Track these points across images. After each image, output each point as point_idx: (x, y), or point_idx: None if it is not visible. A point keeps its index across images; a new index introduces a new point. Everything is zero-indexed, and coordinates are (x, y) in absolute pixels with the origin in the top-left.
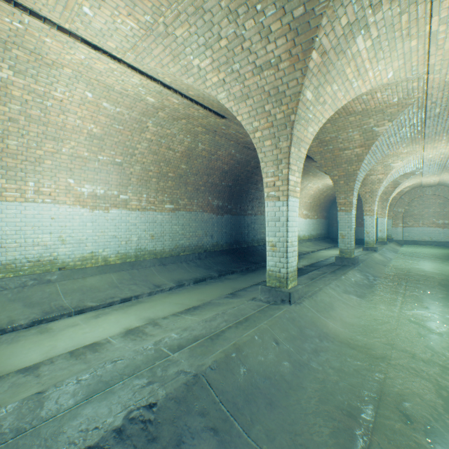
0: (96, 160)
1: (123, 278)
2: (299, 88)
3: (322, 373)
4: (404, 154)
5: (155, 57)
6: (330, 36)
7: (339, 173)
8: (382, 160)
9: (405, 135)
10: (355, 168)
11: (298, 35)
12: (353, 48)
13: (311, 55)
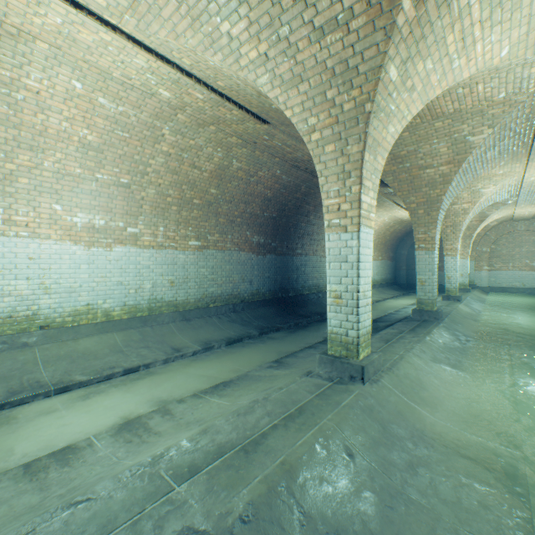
0: (93, 179)
1: (131, 339)
2: (380, 60)
3: (429, 512)
4: (499, 177)
5: (165, 21)
6: None
7: (418, 200)
8: (469, 184)
9: (507, 148)
10: (439, 193)
11: None
12: None
13: (402, 1)
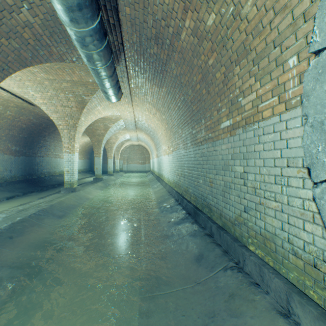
0: None
1: None
2: (80, 117)
3: (87, 203)
4: (122, 133)
5: (7, 82)
6: (90, 106)
7: (95, 139)
8: (114, 134)
9: (120, 128)
10: (102, 138)
11: (80, 104)
12: (97, 108)
13: (84, 110)
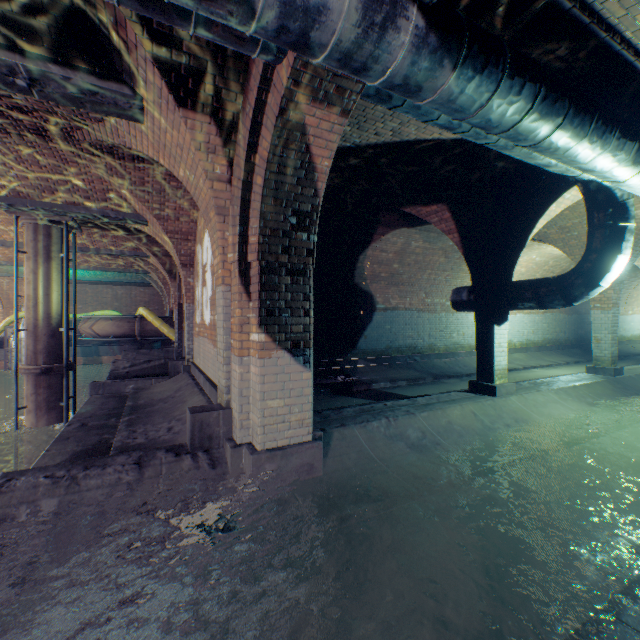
0: None
1: (528, 356)
2: None
3: None
4: None
5: None
6: None
7: None
8: None
9: None
10: None
11: None
12: None
13: None
